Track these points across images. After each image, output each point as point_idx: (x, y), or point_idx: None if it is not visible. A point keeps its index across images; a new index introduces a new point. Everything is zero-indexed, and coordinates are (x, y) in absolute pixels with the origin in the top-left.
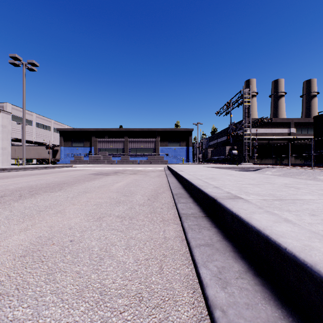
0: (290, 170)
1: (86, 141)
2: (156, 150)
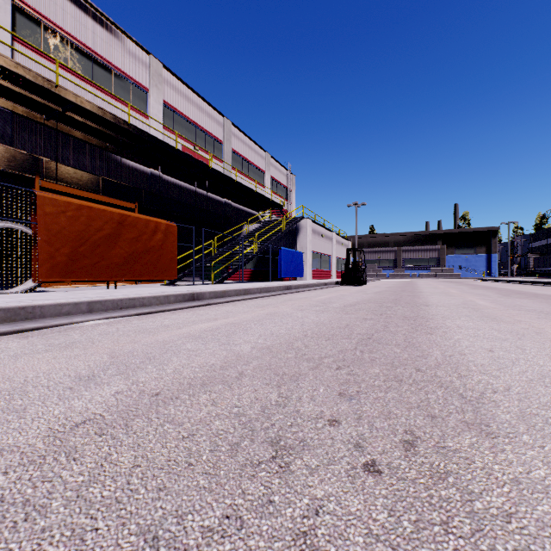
0: None
1: None
2: (440, 260)
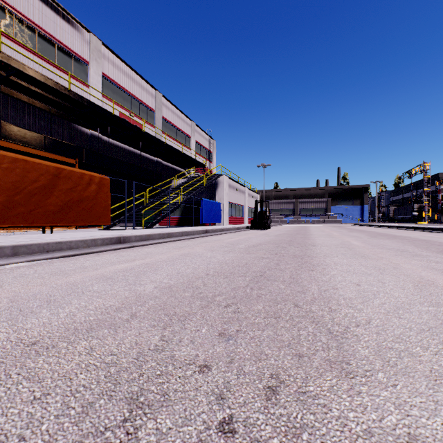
0: None
1: None
2: (327, 210)
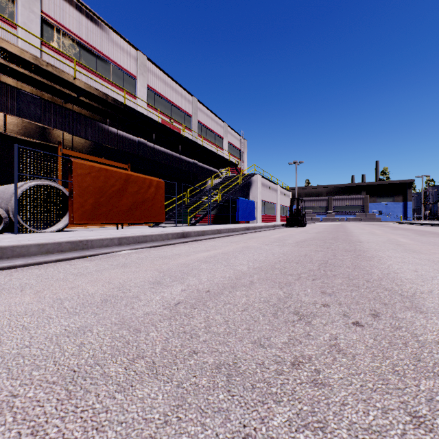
0: None
1: None
2: (364, 207)
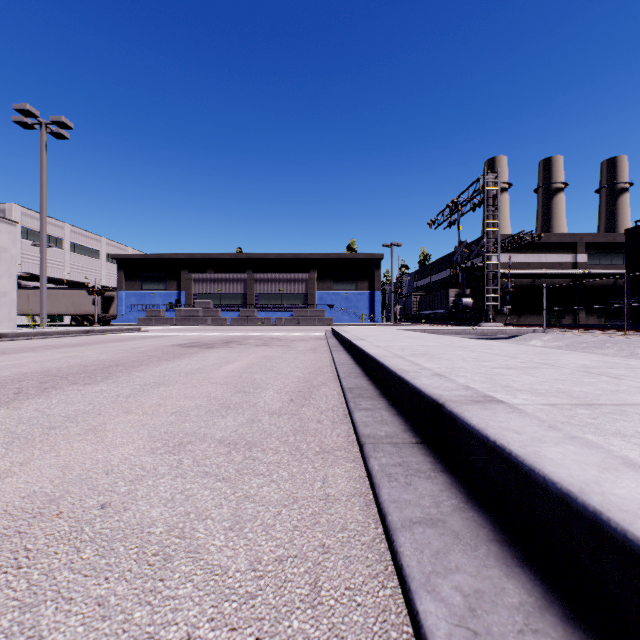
0: (581, 337)
1: (169, 280)
2: (309, 297)
